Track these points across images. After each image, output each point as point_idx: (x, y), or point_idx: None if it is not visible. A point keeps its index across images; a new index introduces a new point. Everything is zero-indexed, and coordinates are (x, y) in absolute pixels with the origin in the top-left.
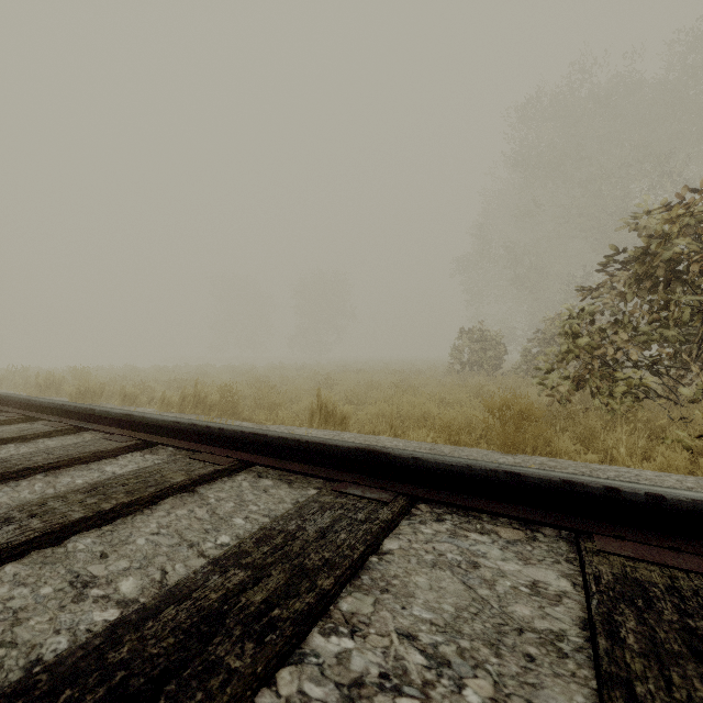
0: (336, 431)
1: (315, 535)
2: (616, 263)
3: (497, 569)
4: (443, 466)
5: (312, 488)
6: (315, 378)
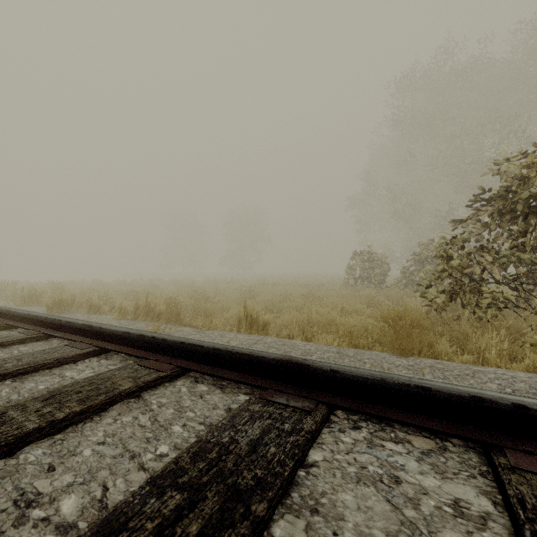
0: (259, 335)
1: (247, 448)
2: (482, 200)
3: (418, 485)
4: (359, 378)
5: (242, 393)
6: (241, 290)
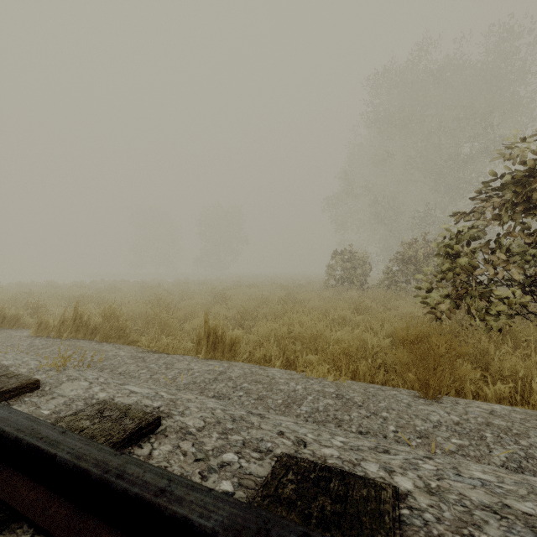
0: (224, 362)
1: None
2: (491, 188)
3: None
4: None
5: None
6: (213, 293)
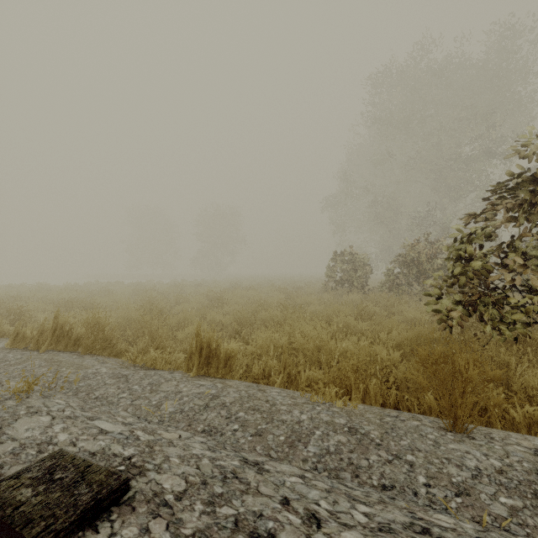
0: (217, 382)
1: None
2: (505, 187)
3: None
4: None
5: None
6: (209, 295)
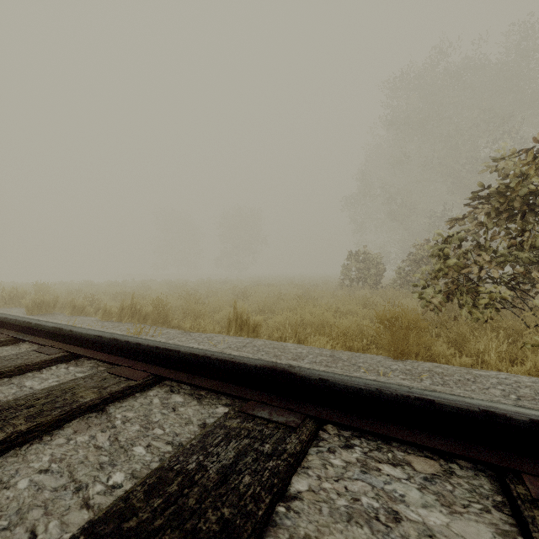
0: (249, 338)
1: (216, 478)
2: (479, 198)
3: (422, 525)
4: (351, 389)
5: (221, 405)
6: (235, 291)
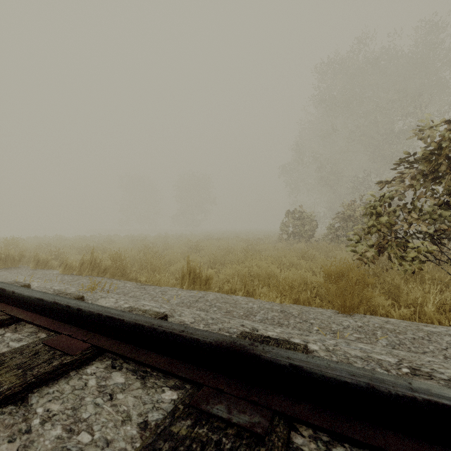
0: (201, 291)
1: None
2: (407, 162)
3: None
4: (333, 381)
5: (169, 387)
6: (188, 244)
